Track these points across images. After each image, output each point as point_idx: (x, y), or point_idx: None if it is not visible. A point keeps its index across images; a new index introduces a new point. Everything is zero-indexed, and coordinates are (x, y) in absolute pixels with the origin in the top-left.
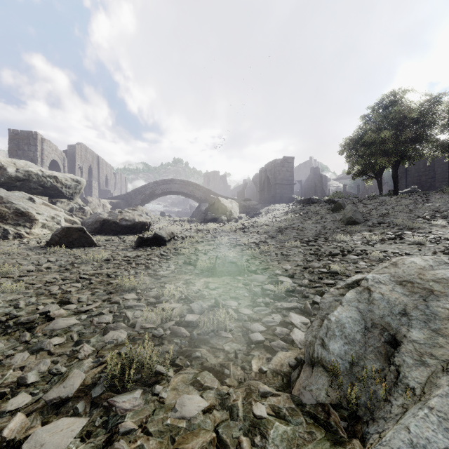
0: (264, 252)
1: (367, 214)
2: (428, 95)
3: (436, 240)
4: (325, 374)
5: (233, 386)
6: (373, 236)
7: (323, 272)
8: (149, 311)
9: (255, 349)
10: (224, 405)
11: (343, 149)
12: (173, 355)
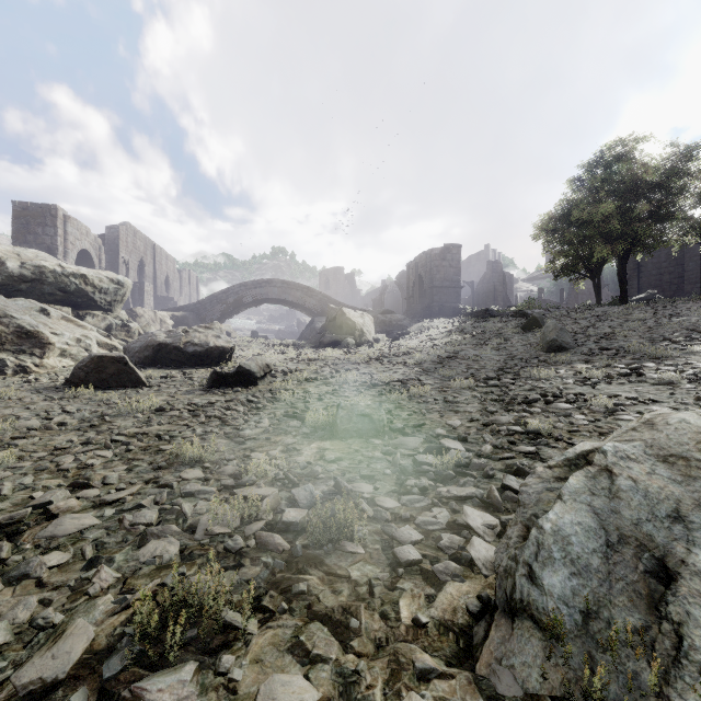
0: (417, 398)
1: (579, 334)
2: (675, 145)
3: (697, 378)
4: (537, 634)
5: (367, 654)
6: (593, 371)
7: (515, 432)
8: (221, 502)
9: (404, 577)
10: (348, 698)
11: (539, 231)
12: (259, 588)
